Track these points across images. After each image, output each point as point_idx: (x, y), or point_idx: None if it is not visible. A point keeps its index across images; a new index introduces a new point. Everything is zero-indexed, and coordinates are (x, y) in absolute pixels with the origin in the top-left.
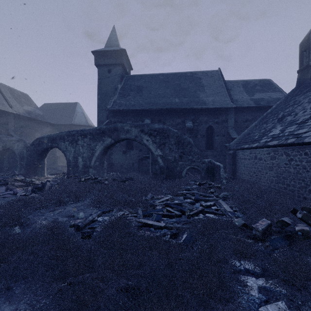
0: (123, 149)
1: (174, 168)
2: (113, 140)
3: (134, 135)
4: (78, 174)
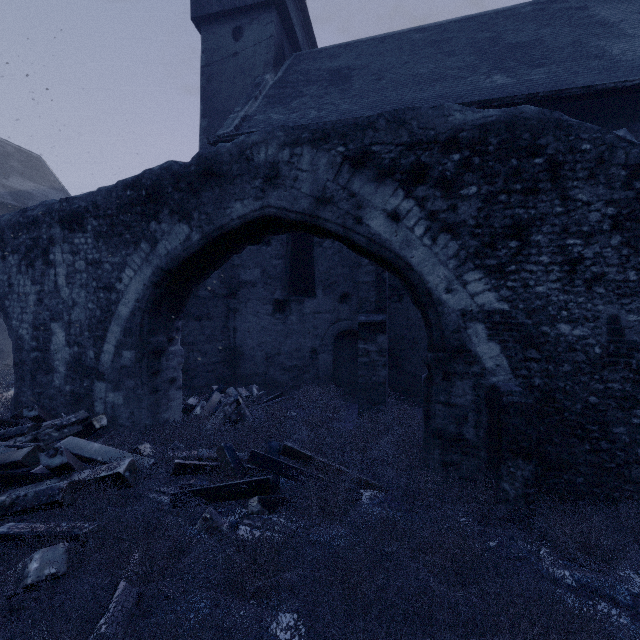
0: (274, 295)
1: (610, 414)
2: (200, 231)
3: (309, 190)
4: (53, 404)
